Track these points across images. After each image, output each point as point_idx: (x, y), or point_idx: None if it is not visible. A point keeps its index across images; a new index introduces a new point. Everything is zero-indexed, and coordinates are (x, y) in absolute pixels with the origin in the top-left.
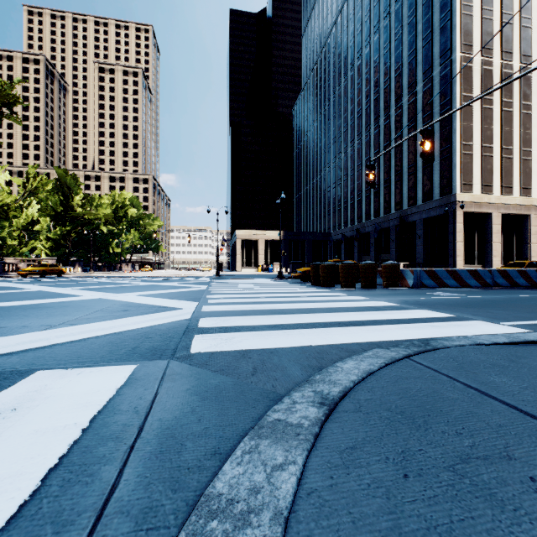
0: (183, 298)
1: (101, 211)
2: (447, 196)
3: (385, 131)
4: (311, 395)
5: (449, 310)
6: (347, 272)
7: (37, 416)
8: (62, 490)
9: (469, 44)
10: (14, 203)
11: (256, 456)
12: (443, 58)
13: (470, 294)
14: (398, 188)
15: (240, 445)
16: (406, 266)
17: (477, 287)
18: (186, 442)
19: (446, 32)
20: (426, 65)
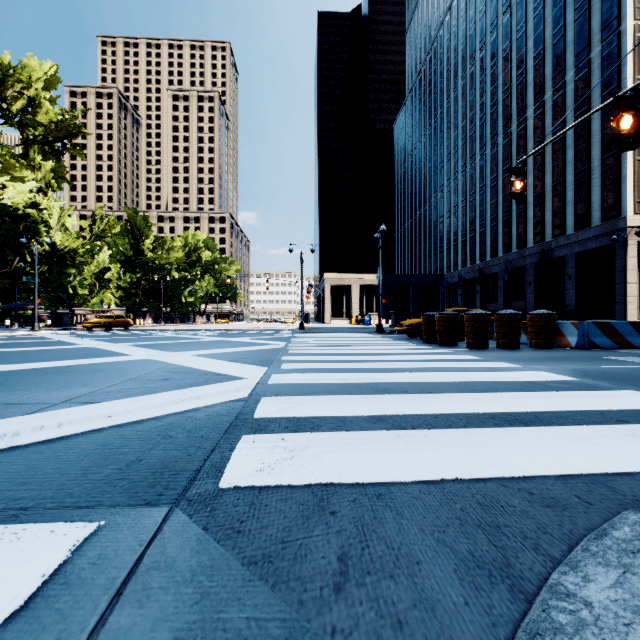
0: (250, 360)
1: (173, 254)
2: (613, 221)
3: (519, 139)
4: None
5: None
6: (477, 325)
7: None
8: None
9: None
10: (81, 248)
11: None
12: (606, 31)
13: None
14: (538, 213)
15: None
16: None
17: None
18: None
19: None
20: (580, 45)
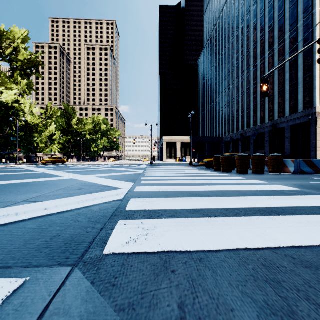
0: (125, 179)
1: (87, 127)
2: (309, 109)
3: (261, 68)
4: None
5: None
6: (242, 161)
7: None
8: None
9: None
10: (40, 123)
11: None
12: (306, 13)
13: None
14: (271, 105)
15: None
16: None
17: None
18: None
19: None
20: (292, 20)
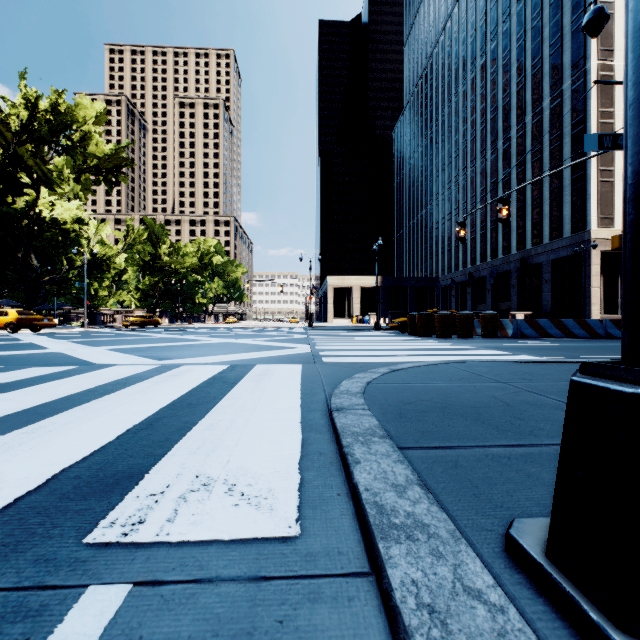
0: (294, 342)
1: (188, 259)
2: (580, 233)
3: (504, 156)
4: (387, 368)
5: (514, 351)
6: (443, 322)
7: (279, 371)
8: (308, 379)
9: (608, 48)
10: (116, 256)
11: (365, 374)
12: (575, 68)
13: (562, 342)
14: (521, 224)
15: (359, 373)
16: (528, 316)
17: (586, 338)
18: (339, 376)
19: (579, 37)
20: (554, 77)
